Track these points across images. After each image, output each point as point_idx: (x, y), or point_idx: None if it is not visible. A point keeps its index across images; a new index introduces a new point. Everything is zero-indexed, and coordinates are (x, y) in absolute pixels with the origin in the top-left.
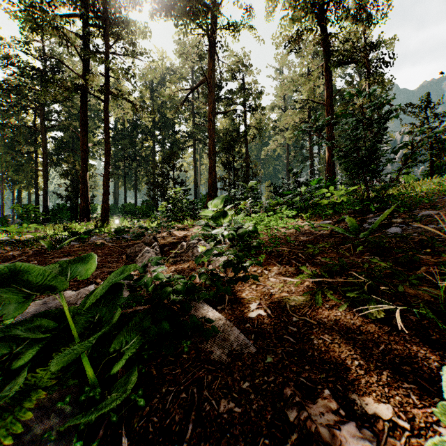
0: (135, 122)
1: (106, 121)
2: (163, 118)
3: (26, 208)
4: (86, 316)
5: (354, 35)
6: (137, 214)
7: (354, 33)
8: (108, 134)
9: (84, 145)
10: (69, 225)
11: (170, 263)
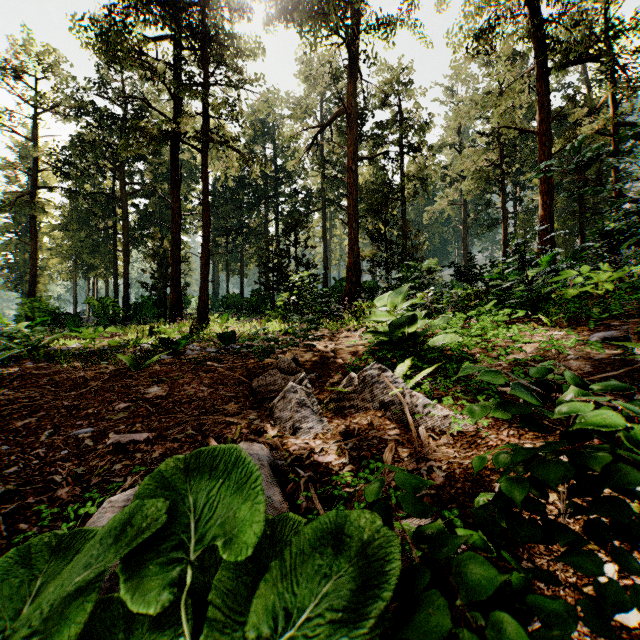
0: (241, 180)
1: (205, 179)
2: (279, 172)
3: (102, 302)
4: (230, 632)
5: (585, 17)
6: (245, 310)
7: (585, 15)
8: (207, 198)
9: (176, 215)
10: (156, 326)
11: (332, 412)
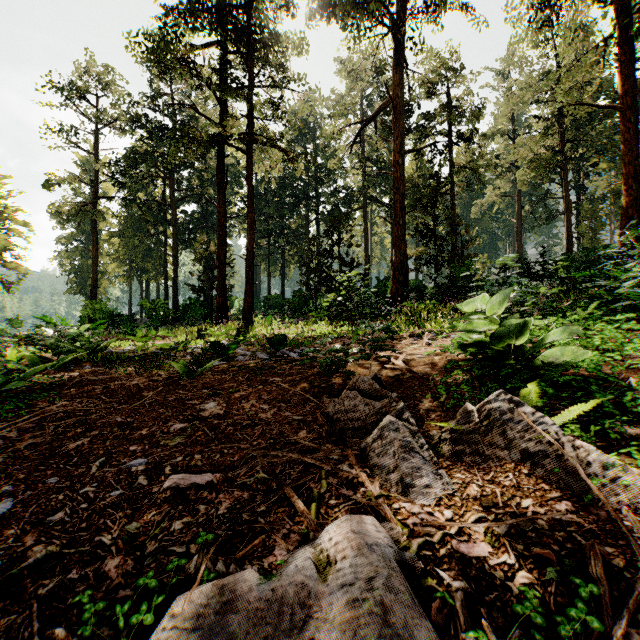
0: (282, 181)
1: (250, 181)
2: (320, 172)
3: (154, 304)
4: None
5: None
6: (287, 311)
7: None
8: (252, 200)
9: (221, 218)
10: (203, 327)
11: (446, 459)
